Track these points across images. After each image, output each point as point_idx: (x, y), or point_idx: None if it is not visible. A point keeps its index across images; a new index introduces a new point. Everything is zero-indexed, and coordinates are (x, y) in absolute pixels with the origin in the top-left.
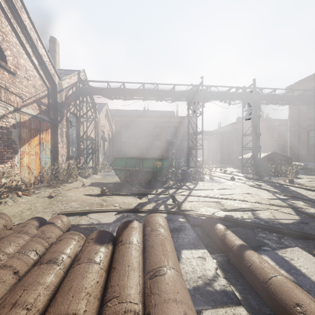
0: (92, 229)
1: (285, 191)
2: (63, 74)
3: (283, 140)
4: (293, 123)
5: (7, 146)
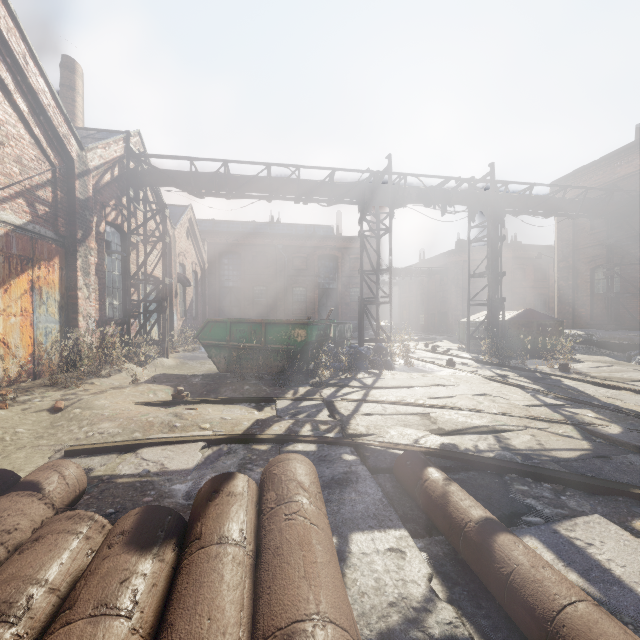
0: (145, 486)
1: (554, 389)
2: (92, 139)
3: (544, 286)
4: (564, 253)
5: None
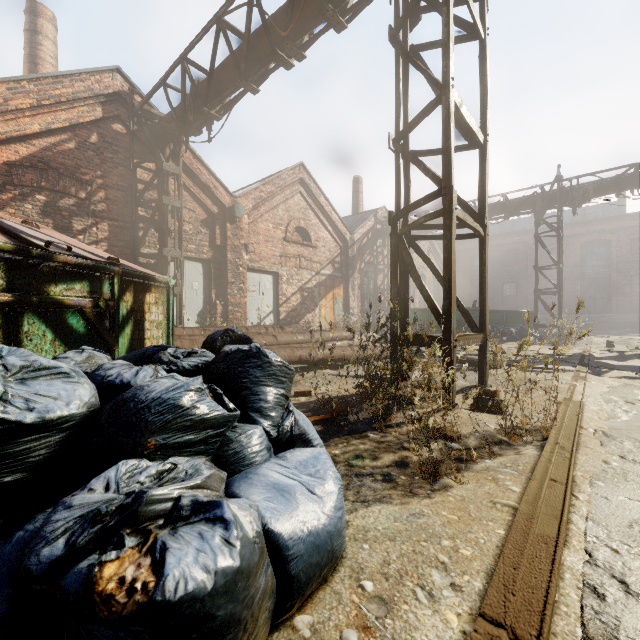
0: None
1: (623, 356)
2: (361, 221)
3: None
4: None
5: (311, 301)
